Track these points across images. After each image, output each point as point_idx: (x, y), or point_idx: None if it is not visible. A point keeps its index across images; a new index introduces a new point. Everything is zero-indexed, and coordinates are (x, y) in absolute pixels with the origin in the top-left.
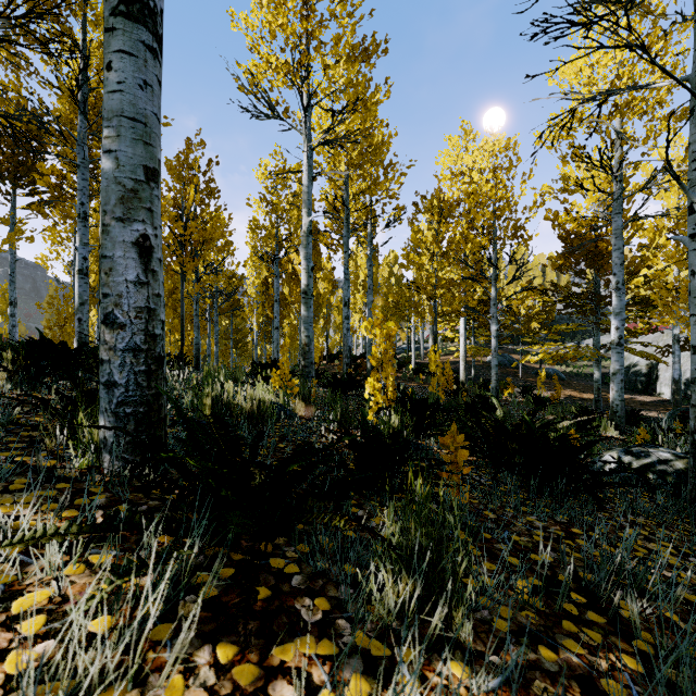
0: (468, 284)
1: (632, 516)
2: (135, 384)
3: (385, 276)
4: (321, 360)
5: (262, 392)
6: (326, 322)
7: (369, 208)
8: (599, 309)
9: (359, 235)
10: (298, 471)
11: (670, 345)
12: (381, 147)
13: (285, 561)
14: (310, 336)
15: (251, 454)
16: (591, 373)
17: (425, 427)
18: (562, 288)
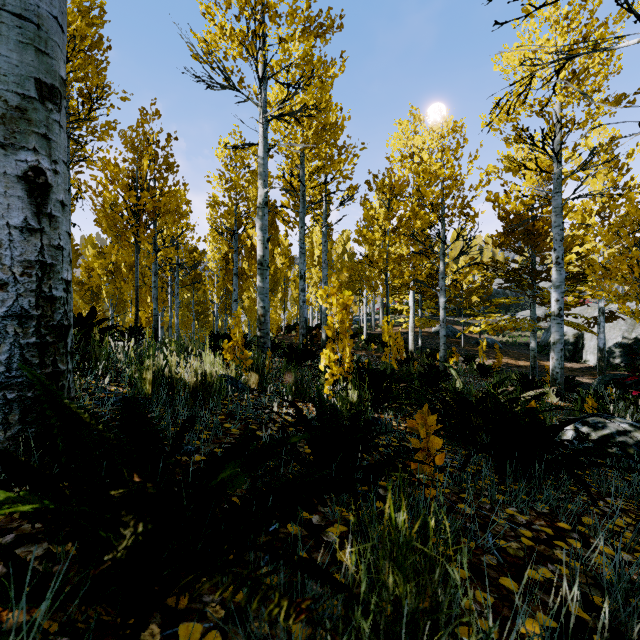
0: (418, 258)
1: (609, 497)
2: (20, 361)
3: (339, 253)
4: (279, 331)
5: (209, 365)
6: (284, 295)
7: (324, 186)
8: (535, 283)
9: (314, 213)
10: (231, 478)
11: (595, 317)
12: (335, 127)
13: (203, 626)
14: (266, 307)
15: (173, 451)
16: (524, 342)
17: (383, 400)
18: (502, 264)
